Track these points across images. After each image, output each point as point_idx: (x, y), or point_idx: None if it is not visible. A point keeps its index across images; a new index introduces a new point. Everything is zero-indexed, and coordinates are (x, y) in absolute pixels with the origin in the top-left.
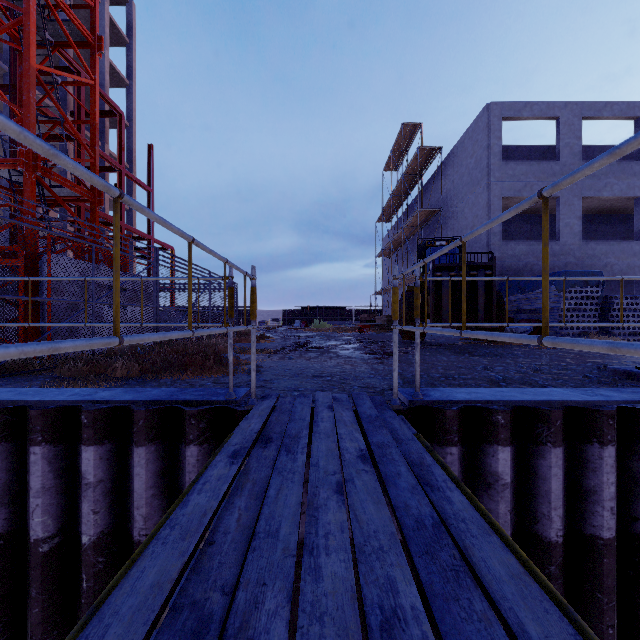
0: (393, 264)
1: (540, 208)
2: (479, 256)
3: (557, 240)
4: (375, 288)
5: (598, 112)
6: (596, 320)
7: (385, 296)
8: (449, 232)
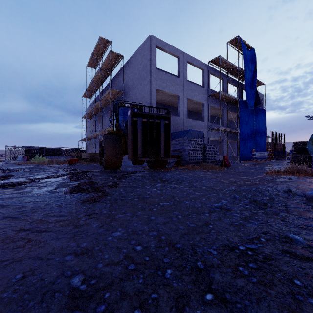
0: (93, 123)
1: (169, 101)
2: None
3: (178, 117)
4: (81, 136)
5: (192, 61)
6: (201, 155)
7: (88, 142)
8: None
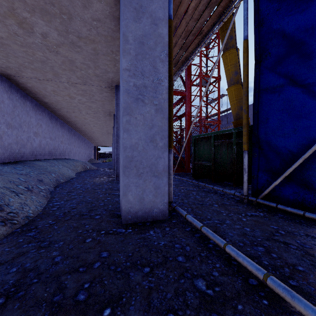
0: None
1: None
2: None
3: None
4: None
5: None
6: None
7: None
8: None
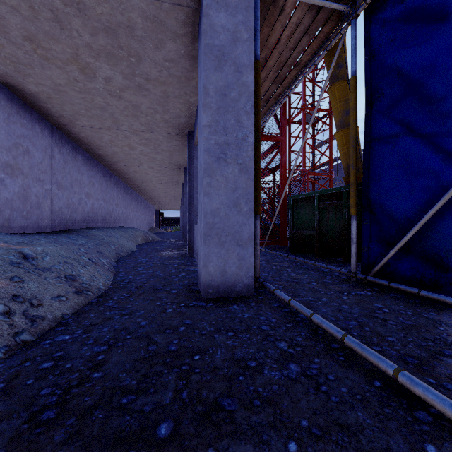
0: None
1: None
2: None
3: None
4: None
5: None
6: None
7: None
8: None
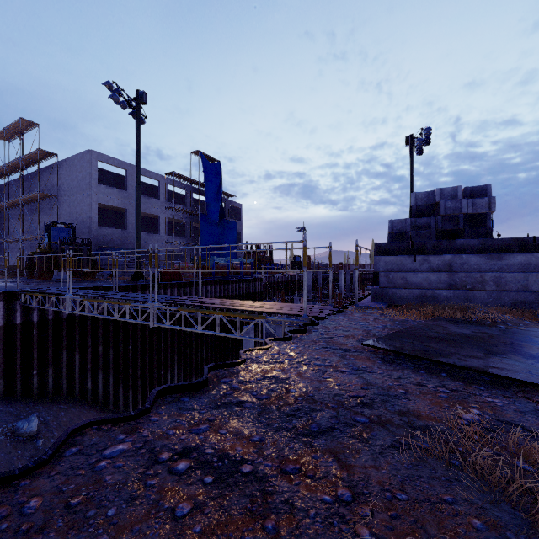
0: (2, 219)
1: (120, 209)
2: (85, 232)
3: (126, 230)
4: None
5: (144, 173)
6: None
7: None
8: (64, 211)
